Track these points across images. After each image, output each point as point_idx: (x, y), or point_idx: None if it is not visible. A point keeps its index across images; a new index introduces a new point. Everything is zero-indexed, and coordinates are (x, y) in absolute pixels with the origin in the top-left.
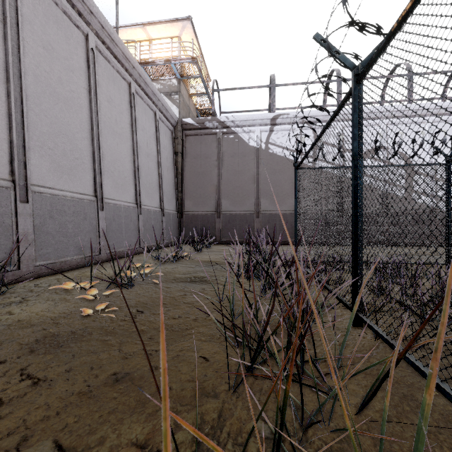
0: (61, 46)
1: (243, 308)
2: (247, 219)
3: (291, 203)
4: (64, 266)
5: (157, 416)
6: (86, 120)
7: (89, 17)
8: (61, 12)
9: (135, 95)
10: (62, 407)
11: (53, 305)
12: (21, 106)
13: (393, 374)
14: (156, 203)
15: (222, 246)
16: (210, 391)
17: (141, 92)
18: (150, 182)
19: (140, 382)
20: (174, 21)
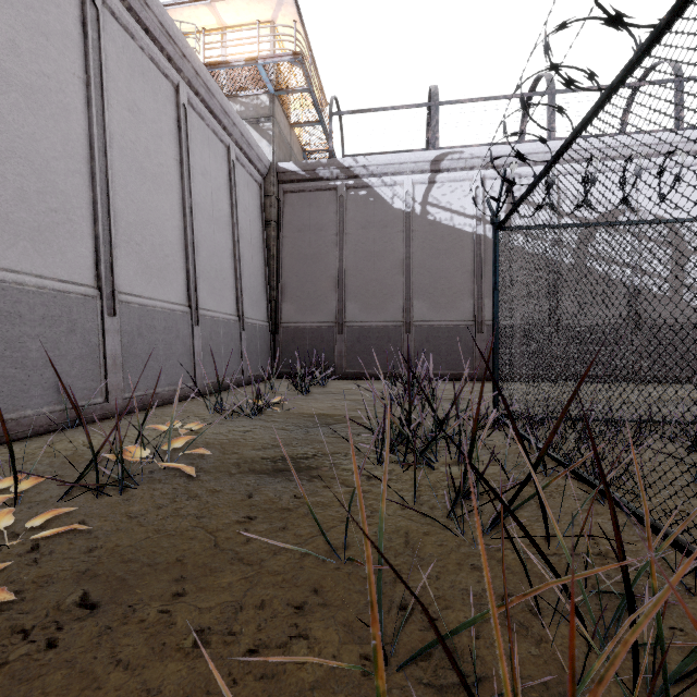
0: None
1: None
2: (390, 336)
3: (466, 307)
4: (15, 429)
5: None
6: (78, 138)
7: None
8: None
9: (188, 110)
10: None
11: None
12: None
13: None
14: (229, 307)
15: (347, 382)
16: None
17: (200, 106)
18: (217, 269)
19: None
20: None
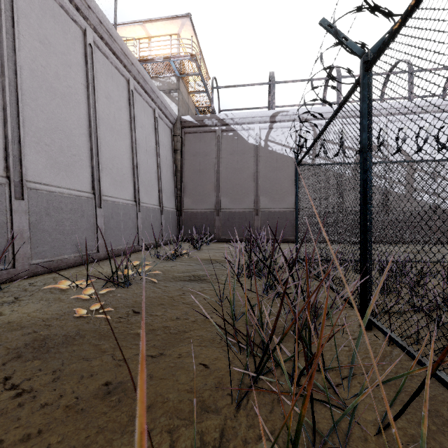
0: (58, 41)
1: (246, 312)
2: (246, 217)
3: (290, 200)
4: (61, 264)
5: (151, 436)
6: (84, 116)
7: (87, 12)
8: (58, 6)
9: (134, 92)
10: (45, 424)
11: (46, 305)
12: (16, 101)
13: (426, 394)
14: (155, 201)
15: (222, 243)
16: (211, 405)
17: (140, 89)
18: (148, 180)
19: (134, 393)
20: (173, 18)
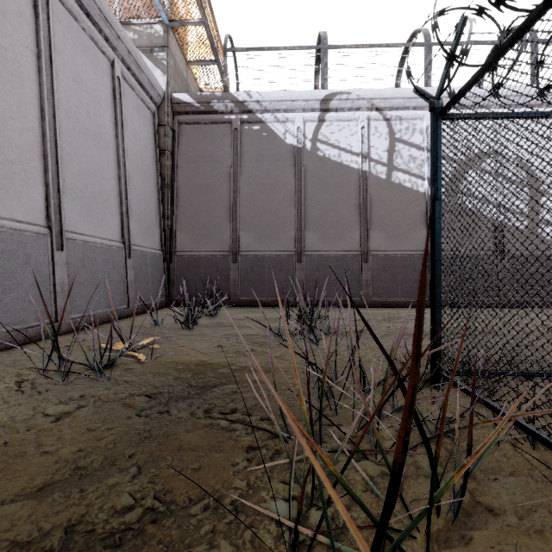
0: None
1: None
2: (282, 265)
3: (353, 238)
4: None
5: None
6: None
7: None
8: None
9: (52, 0)
10: None
11: None
12: None
13: None
14: (111, 232)
15: (241, 310)
16: None
17: (71, 2)
18: (94, 189)
19: None
20: None
